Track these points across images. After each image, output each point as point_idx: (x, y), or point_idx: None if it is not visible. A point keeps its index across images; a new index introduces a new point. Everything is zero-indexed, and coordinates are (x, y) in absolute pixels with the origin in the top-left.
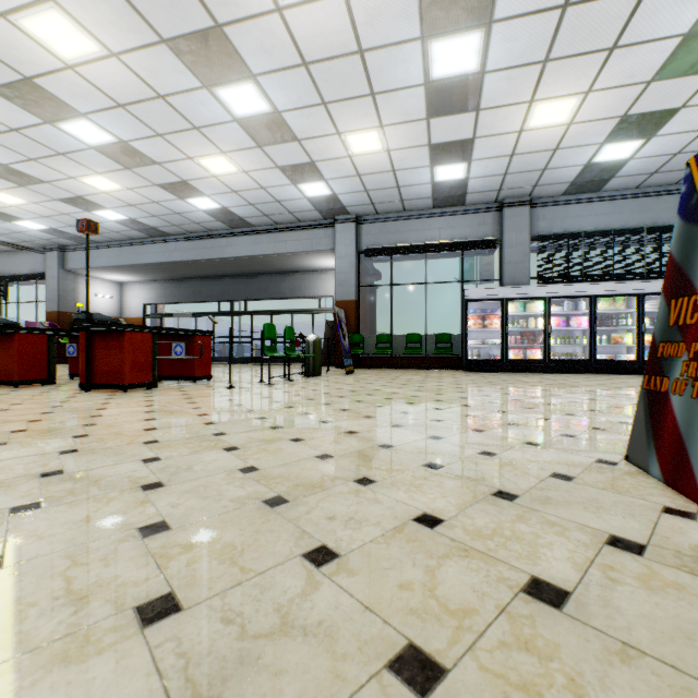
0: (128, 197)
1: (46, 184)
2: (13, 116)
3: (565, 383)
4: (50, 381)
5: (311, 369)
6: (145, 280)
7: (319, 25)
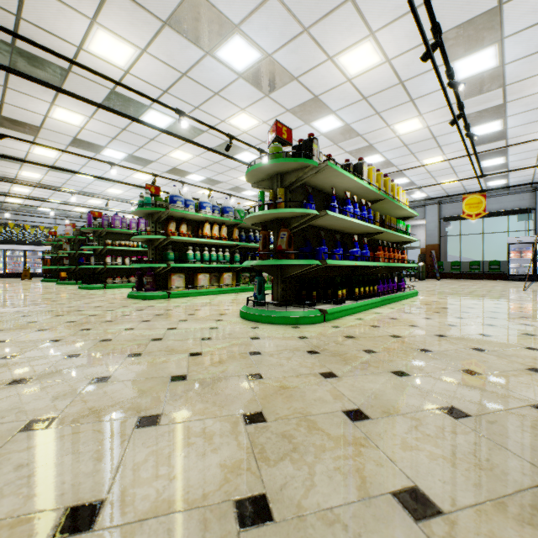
0: None
1: None
2: None
3: None
4: None
5: (420, 277)
6: None
7: (436, 166)
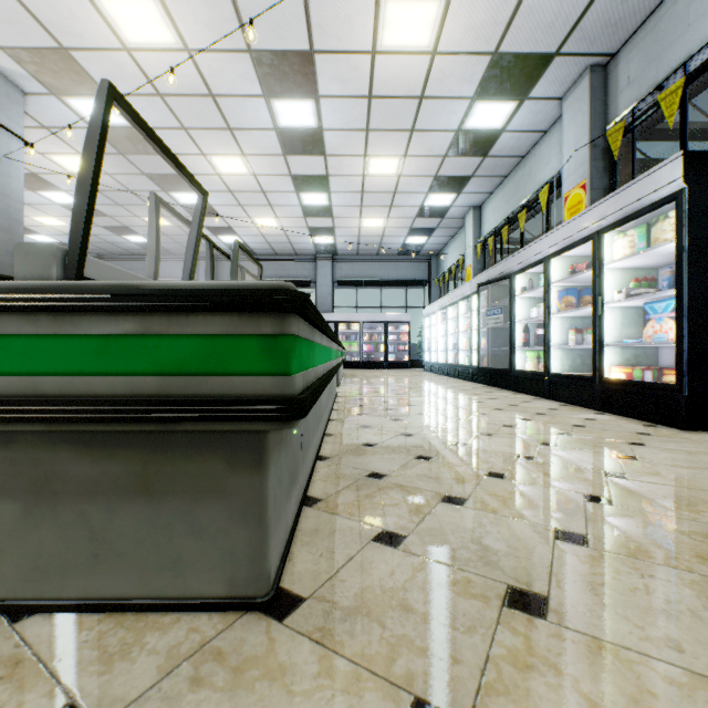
0: None
1: None
2: None
3: None
4: None
5: None
6: None
7: None
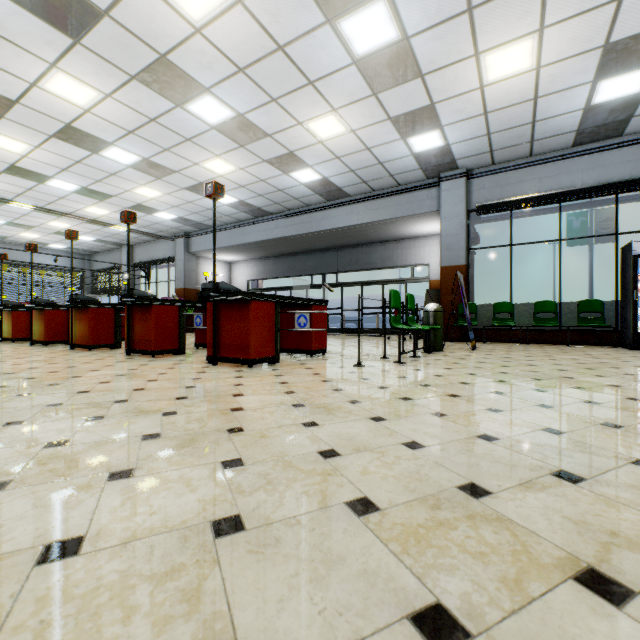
0: (239, 179)
1: (176, 174)
2: (151, 104)
3: None
4: (180, 351)
5: (431, 343)
6: (248, 259)
7: None
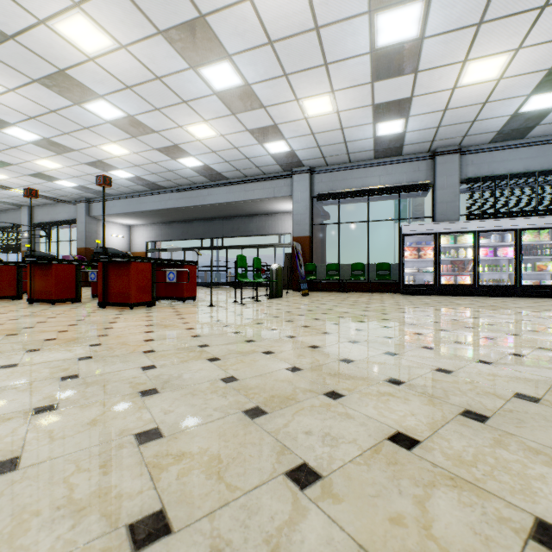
0: (134, 160)
1: (76, 152)
2: (52, 100)
3: (495, 305)
4: (78, 300)
5: (274, 291)
6: (147, 223)
7: (282, 8)
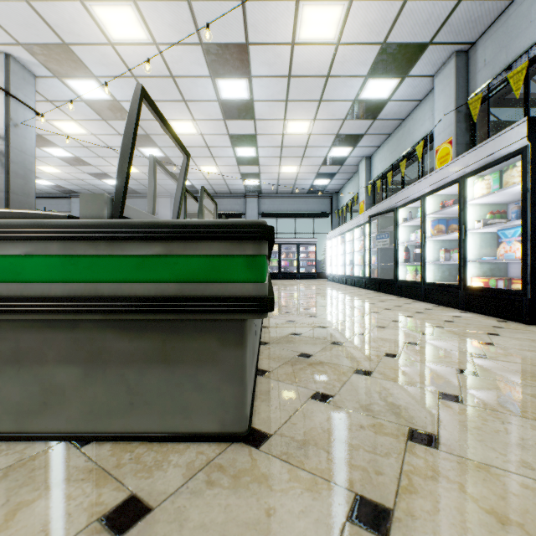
0: None
1: None
2: None
3: None
4: None
5: None
6: None
7: None
